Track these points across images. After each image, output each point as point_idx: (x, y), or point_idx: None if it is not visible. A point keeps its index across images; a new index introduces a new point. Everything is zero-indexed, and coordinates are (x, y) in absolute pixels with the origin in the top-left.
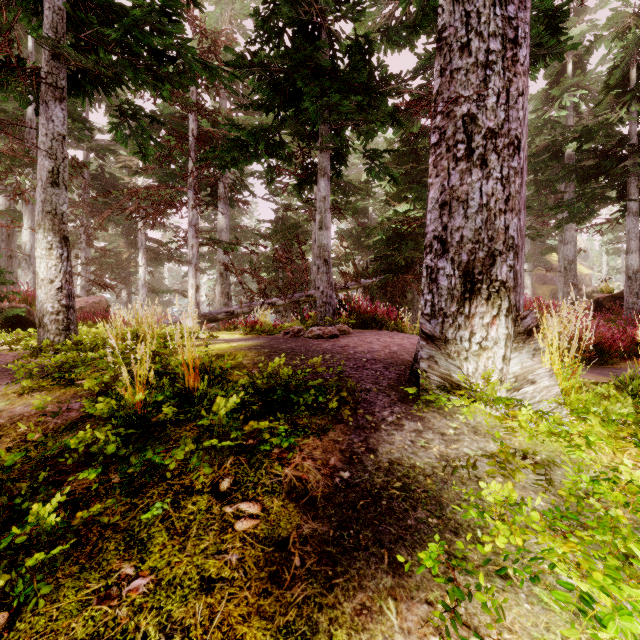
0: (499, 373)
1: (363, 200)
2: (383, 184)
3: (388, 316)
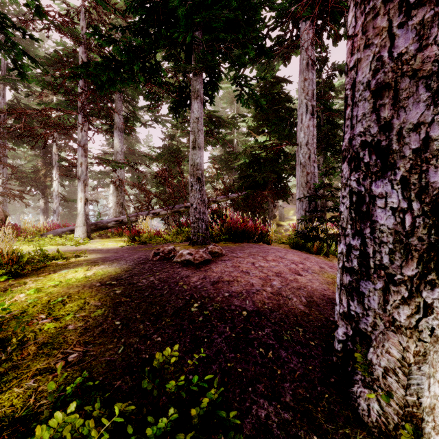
0: None
1: (229, 134)
2: (246, 120)
3: (256, 229)
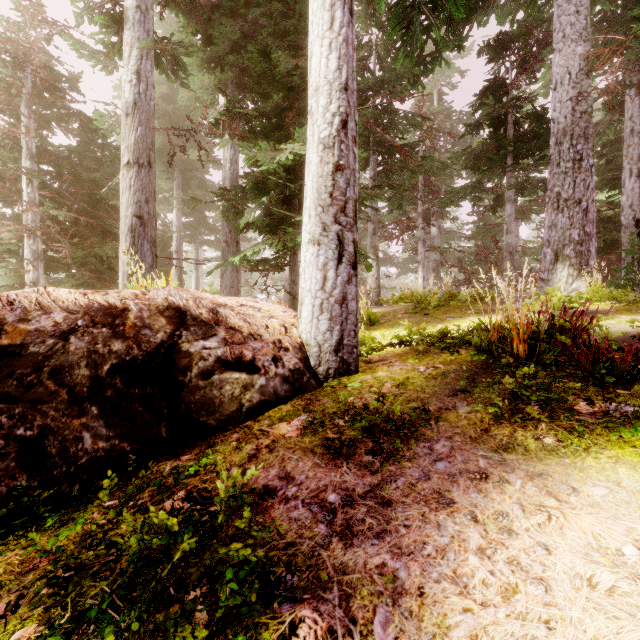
0: (563, 288)
1: None
2: None
3: None
